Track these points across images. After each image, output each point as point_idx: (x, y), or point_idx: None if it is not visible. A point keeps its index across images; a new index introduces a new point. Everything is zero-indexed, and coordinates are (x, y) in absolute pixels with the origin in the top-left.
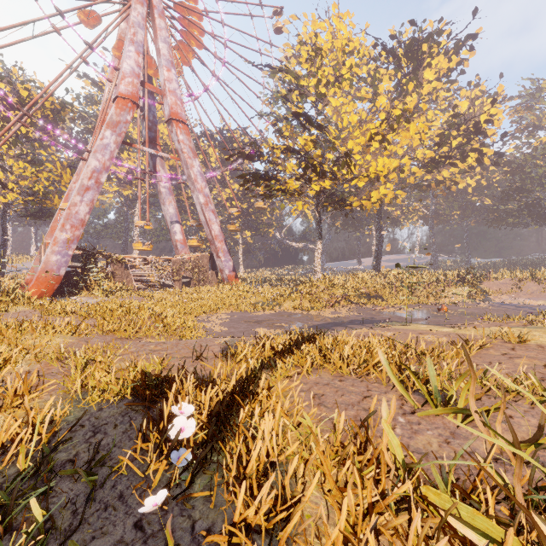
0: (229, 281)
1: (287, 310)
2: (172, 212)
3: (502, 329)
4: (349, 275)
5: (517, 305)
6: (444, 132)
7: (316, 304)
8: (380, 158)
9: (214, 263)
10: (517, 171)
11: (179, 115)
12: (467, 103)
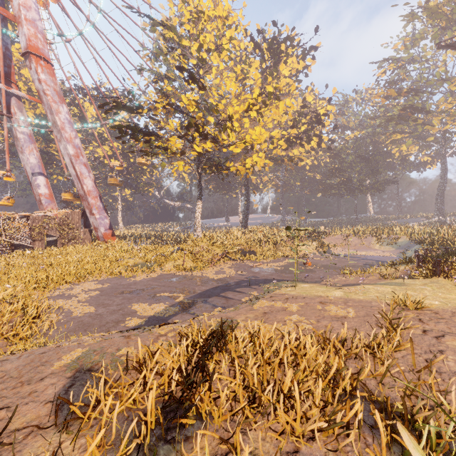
0: (105, 239)
1: (170, 271)
2: (34, 162)
3: (380, 289)
4: (223, 232)
5: (351, 256)
6: (296, 118)
7: (199, 264)
8: (257, 126)
9: (88, 220)
10: (337, 156)
11: (40, 50)
12: (312, 98)
